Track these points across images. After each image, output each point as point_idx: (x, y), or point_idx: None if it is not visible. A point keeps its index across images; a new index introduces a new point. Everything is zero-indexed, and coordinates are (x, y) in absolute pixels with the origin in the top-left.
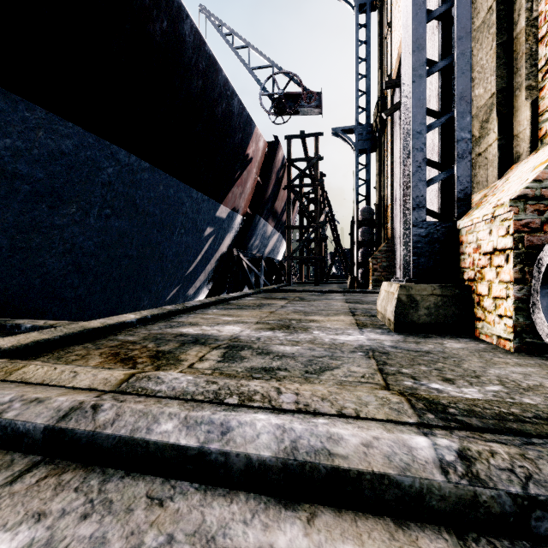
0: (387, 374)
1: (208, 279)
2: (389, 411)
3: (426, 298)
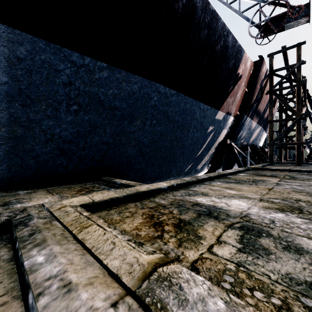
0: None
1: (209, 159)
2: None
3: None
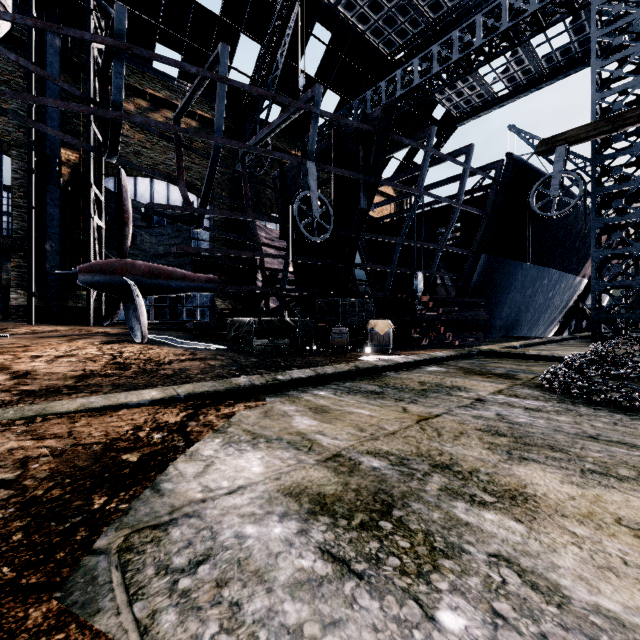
0: None
1: (557, 324)
2: None
3: None
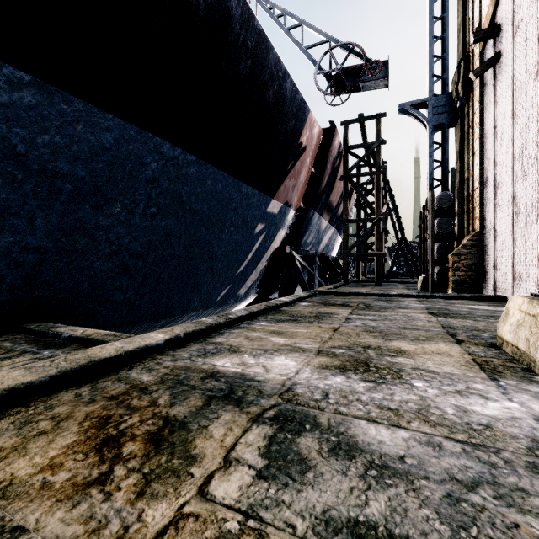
0: None
1: (259, 278)
2: None
3: None
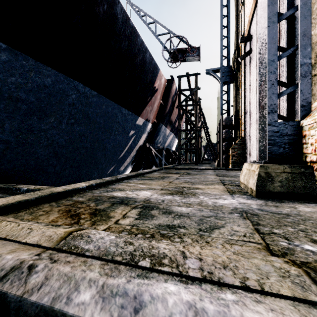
0: (263, 234)
1: (131, 161)
2: (292, 285)
3: (279, 174)
